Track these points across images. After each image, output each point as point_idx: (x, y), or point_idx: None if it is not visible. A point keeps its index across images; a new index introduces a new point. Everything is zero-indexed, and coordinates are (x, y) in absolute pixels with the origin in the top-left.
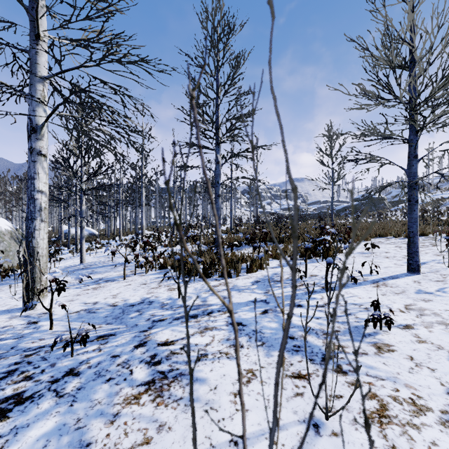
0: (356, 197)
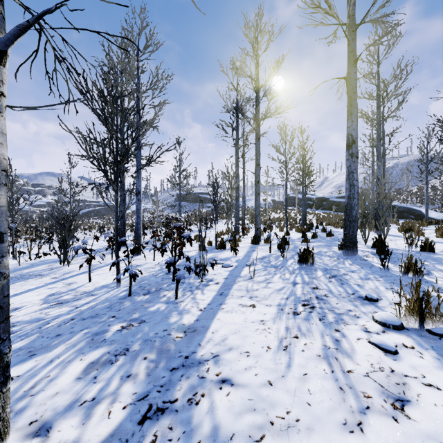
0: (100, 203)
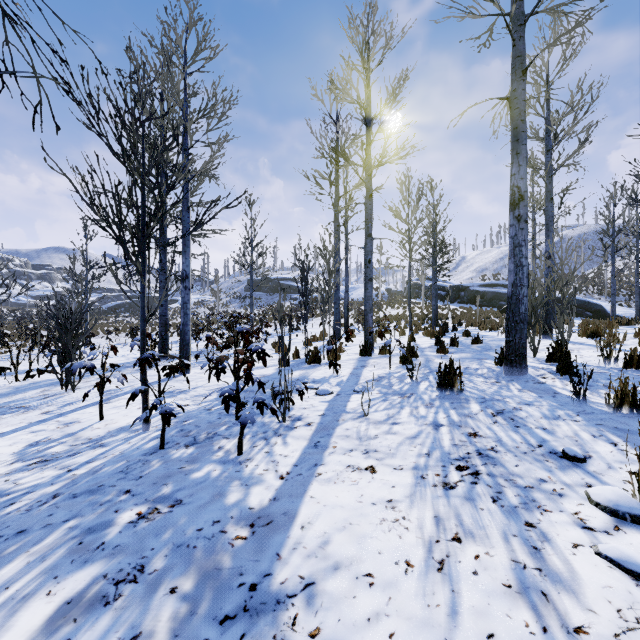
0: (134, 294)
